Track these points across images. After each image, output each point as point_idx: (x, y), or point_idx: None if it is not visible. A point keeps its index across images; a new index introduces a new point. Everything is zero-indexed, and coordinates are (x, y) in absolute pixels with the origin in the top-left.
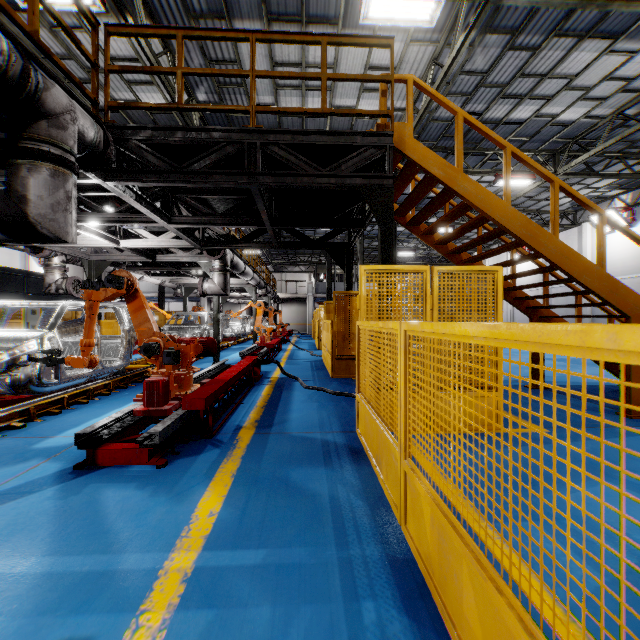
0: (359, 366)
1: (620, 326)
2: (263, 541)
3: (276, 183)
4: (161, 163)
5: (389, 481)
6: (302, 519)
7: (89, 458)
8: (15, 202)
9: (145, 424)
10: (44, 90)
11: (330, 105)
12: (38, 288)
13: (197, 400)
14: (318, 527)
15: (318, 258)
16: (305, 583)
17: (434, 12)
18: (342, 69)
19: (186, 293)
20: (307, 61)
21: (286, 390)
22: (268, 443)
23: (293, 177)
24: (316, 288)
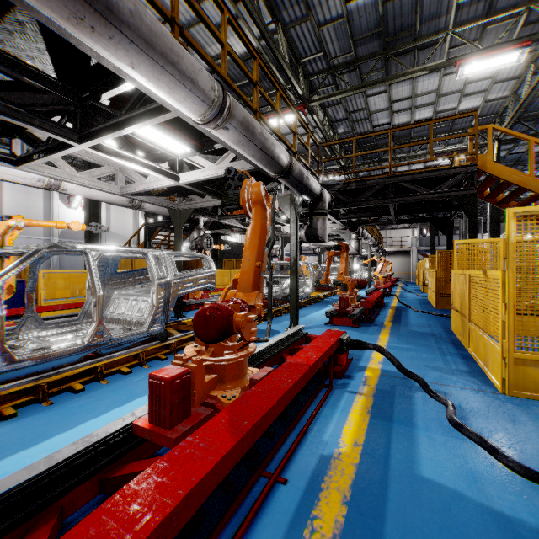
0: (452, 294)
1: (492, 271)
2: (408, 345)
3: (403, 201)
4: (345, 199)
5: (464, 338)
6: (423, 343)
7: (330, 321)
8: (313, 231)
9: (340, 315)
10: (323, 193)
11: (434, 112)
12: (238, 251)
13: (368, 304)
14: (430, 345)
15: (421, 215)
16: (426, 351)
17: (519, 56)
18: (444, 90)
19: (321, 251)
20: (416, 94)
21: (403, 311)
22: (401, 327)
23: (412, 196)
24: (419, 242)
